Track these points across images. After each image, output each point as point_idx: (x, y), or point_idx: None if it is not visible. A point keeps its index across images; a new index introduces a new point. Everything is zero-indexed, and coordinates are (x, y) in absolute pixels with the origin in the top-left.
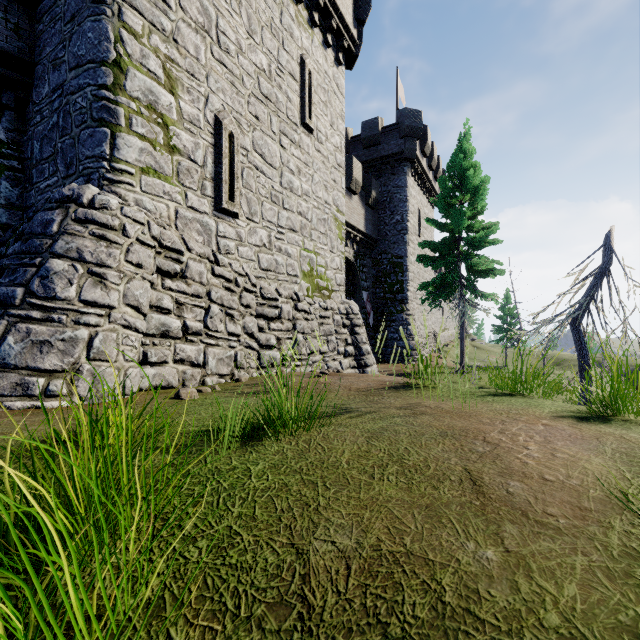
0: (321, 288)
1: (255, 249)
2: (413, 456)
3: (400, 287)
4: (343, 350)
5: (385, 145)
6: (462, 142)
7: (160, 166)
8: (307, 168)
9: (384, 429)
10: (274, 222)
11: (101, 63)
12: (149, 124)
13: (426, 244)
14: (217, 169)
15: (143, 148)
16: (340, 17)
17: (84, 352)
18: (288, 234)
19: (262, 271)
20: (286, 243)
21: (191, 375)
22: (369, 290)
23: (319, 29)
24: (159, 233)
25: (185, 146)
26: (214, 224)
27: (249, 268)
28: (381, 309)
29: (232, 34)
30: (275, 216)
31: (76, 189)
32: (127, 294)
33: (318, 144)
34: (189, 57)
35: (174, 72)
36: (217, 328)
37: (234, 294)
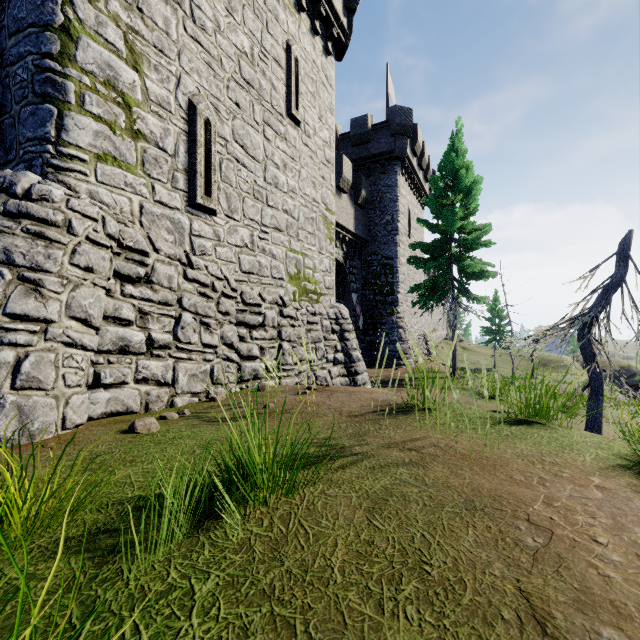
0: (309, 292)
1: (235, 250)
2: (436, 556)
3: (390, 289)
4: (332, 357)
5: (375, 143)
6: (454, 141)
7: (121, 153)
8: (294, 163)
9: (388, 492)
10: (257, 220)
11: (45, 27)
12: (107, 103)
13: (417, 245)
14: (191, 159)
15: (99, 131)
16: (329, 3)
17: (8, 379)
18: (273, 233)
19: (243, 274)
20: (270, 243)
21: (156, 396)
22: (359, 292)
23: (307, 14)
24: (118, 231)
25: (152, 131)
26: (187, 221)
27: (228, 271)
28: (371, 312)
29: (209, 9)
30: (258, 214)
31: (8, 176)
32: (71, 304)
33: (305, 137)
34: (157, 30)
35: (138, 45)
36: (190, 340)
37: (211, 300)
